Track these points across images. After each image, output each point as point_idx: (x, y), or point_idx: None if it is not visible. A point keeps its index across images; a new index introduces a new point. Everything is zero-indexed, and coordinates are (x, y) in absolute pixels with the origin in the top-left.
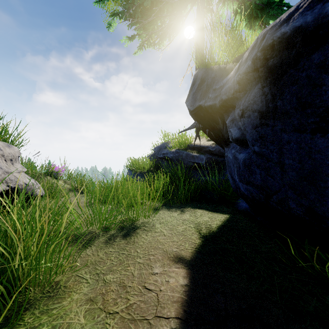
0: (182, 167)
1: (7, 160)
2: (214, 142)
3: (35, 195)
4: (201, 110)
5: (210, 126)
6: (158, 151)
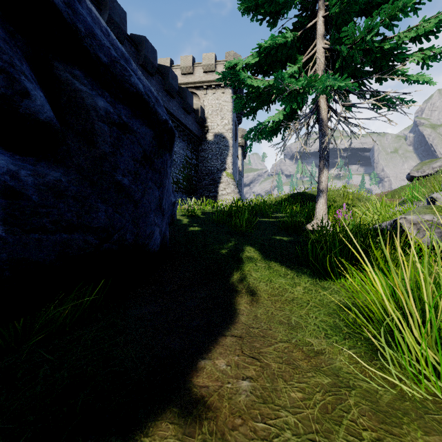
0: None
1: None
2: None
3: None
4: None
5: None
6: None
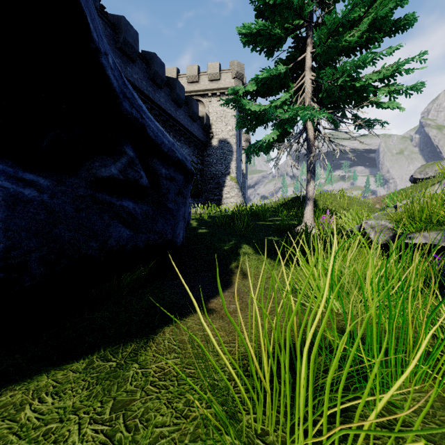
0: None
1: None
2: None
3: None
4: None
5: None
6: None
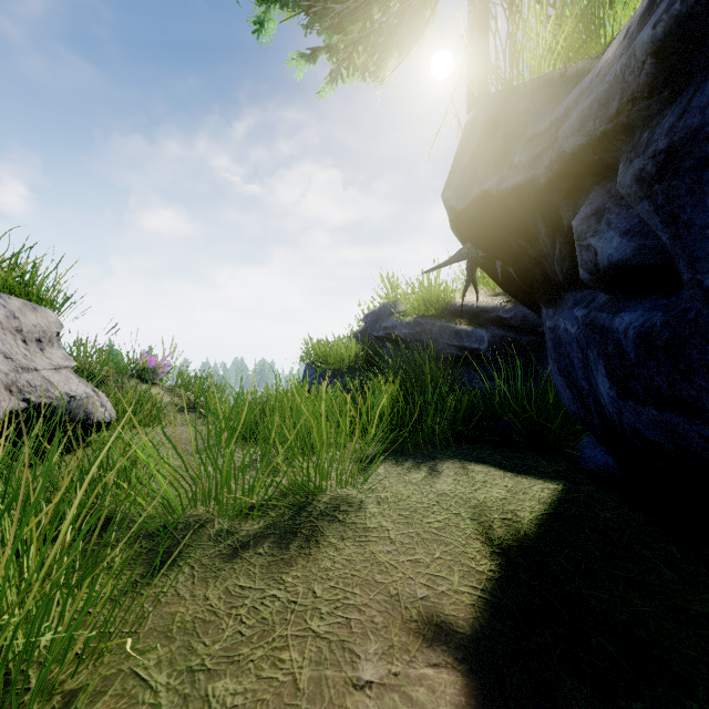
0: (431, 358)
1: (29, 341)
2: (509, 297)
3: (92, 420)
4: (487, 207)
5: (508, 251)
6: (373, 324)
